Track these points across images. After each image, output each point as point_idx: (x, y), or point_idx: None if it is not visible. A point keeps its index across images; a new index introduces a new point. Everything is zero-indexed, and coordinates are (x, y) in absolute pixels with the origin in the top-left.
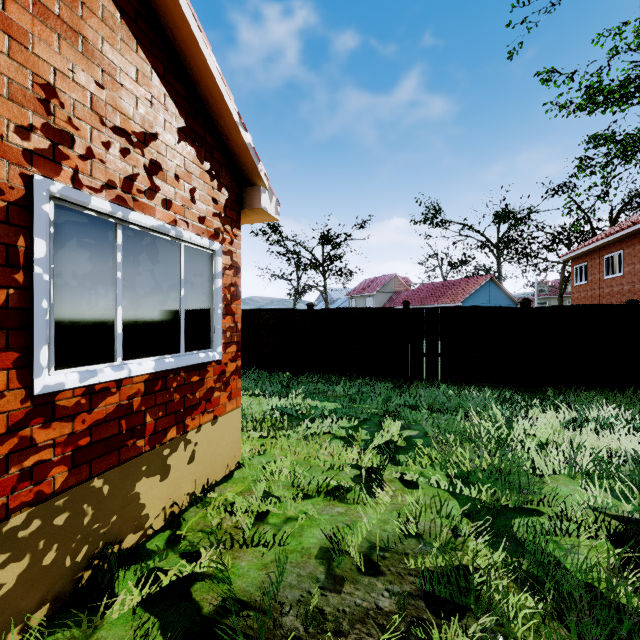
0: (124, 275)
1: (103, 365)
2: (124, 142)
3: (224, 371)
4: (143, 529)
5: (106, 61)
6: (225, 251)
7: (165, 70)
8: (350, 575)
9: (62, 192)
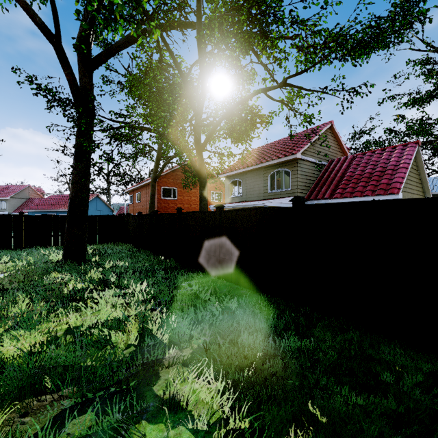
0: None
1: None
2: None
3: None
4: None
5: None
6: None
7: None
8: None
9: None
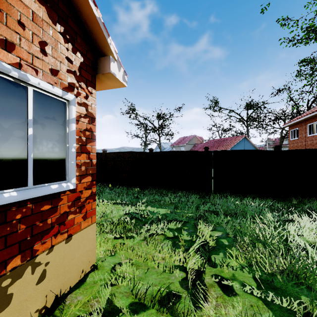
0: None
1: None
2: None
3: (79, 197)
4: None
5: None
6: (80, 103)
7: None
8: None
9: None
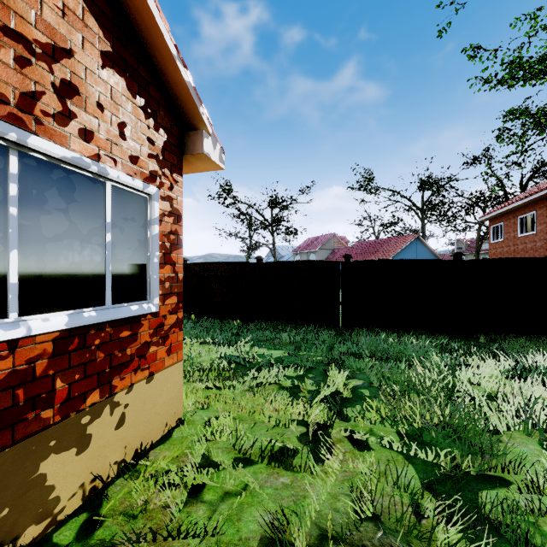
0: (22, 212)
1: None
2: (21, 49)
3: (162, 324)
4: (51, 516)
5: None
6: (163, 196)
7: None
8: None
9: None
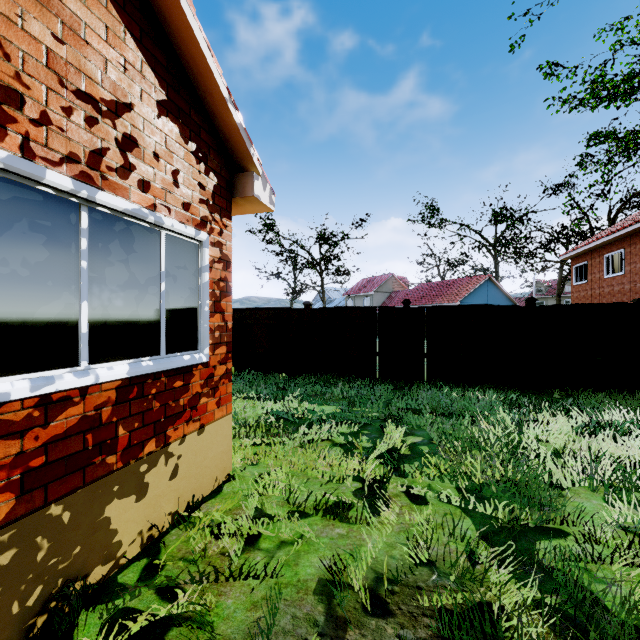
0: (90, 265)
1: (63, 370)
2: (90, 110)
3: (212, 375)
4: (114, 559)
5: (67, 12)
6: (213, 242)
7: (142, 33)
8: (354, 616)
9: (6, 161)
